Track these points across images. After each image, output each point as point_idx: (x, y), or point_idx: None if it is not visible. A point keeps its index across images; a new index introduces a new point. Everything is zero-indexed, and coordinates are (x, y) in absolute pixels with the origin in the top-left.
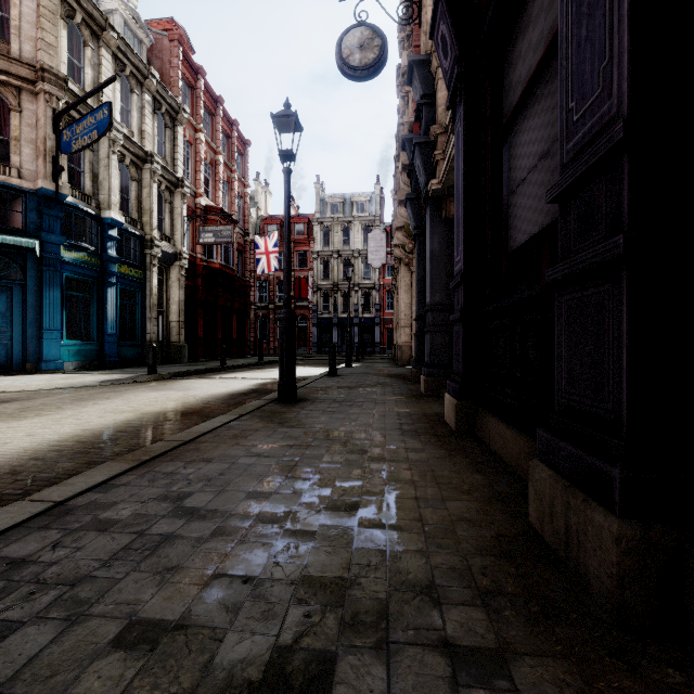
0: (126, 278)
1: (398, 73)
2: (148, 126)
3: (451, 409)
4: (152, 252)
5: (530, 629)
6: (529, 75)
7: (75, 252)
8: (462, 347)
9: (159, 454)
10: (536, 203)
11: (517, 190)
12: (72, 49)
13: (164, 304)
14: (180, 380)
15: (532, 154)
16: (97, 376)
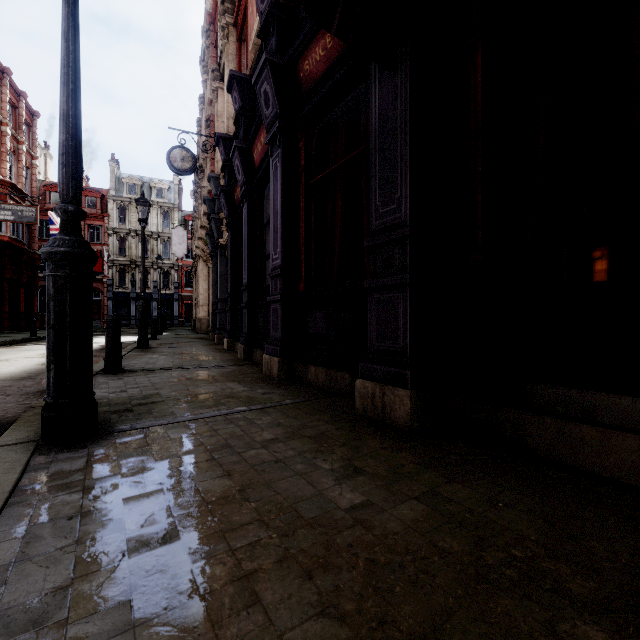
0: None
1: (199, 123)
2: None
3: (226, 343)
4: None
5: (231, 361)
6: None
7: None
8: (230, 320)
9: None
10: None
11: None
12: None
13: None
14: (18, 346)
15: None
16: None
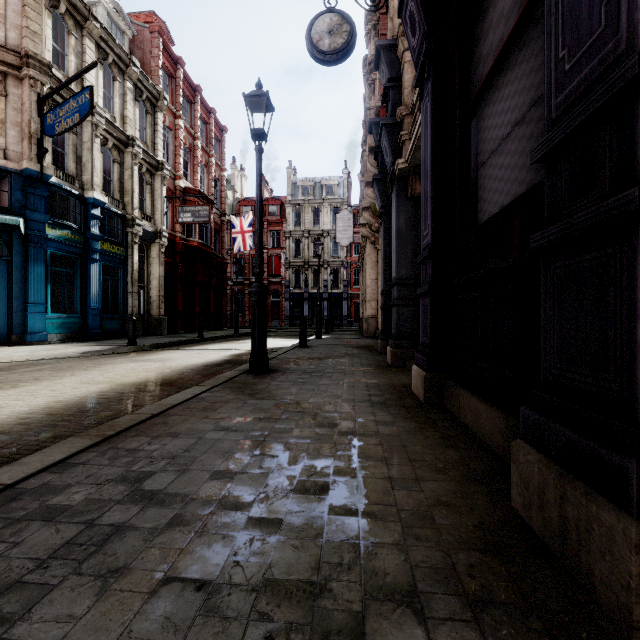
0: (108, 254)
1: (365, 63)
2: (129, 112)
3: (419, 380)
4: (133, 230)
5: None
6: (501, 44)
7: (59, 229)
8: (430, 319)
9: (125, 429)
10: (509, 173)
11: (488, 161)
12: (56, 37)
13: (145, 279)
14: (158, 351)
15: (505, 123)
16: (78, 348)
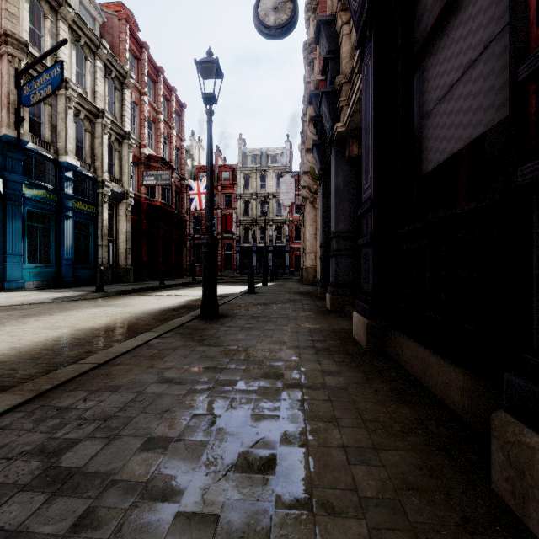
0: (80, 212)
1: (305, 47)
2: (99, 88)
3: (361, 327)
4: (103, 191)
5: None
6: None
7: (35, 189)
8: (372, 269)
9: (64, 382)
10: (460, 117)
11: (434, 110)
12: (33, 20)
13: (114, 234)
14: (123, 297)
15: (455, 68)
16: (51, 294)
